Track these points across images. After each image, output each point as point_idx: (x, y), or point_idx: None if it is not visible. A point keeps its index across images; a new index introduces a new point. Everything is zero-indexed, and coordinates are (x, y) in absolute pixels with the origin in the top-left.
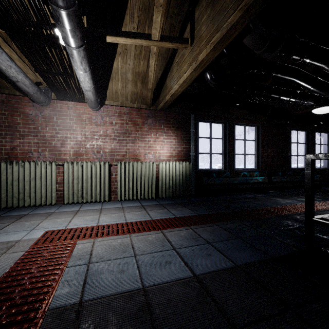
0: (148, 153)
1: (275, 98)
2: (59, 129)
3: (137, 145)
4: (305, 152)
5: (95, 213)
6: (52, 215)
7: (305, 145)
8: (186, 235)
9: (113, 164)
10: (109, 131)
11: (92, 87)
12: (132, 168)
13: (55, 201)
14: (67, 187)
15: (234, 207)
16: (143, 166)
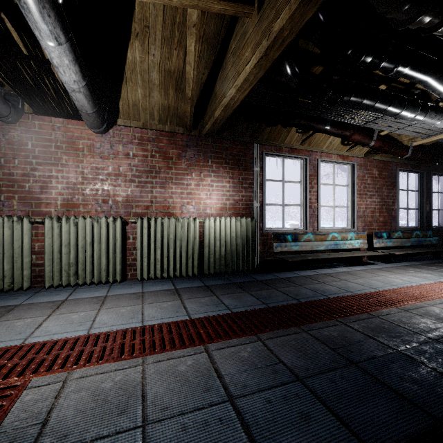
0: (187, 204)
1: (394, 113)
2: (37, 163)
3: (169, 191)
4: (417, 204)
5: (92, 306)
6: (13, 312)
7: (417, 194)
8: (253, 358)
9: (130, 221)
10: (124, 168)
11: (83, 84)
12: (161, 228)
13: (28, 284)
14: (49, 259)
15: (326, 291)
16: (178, 225)
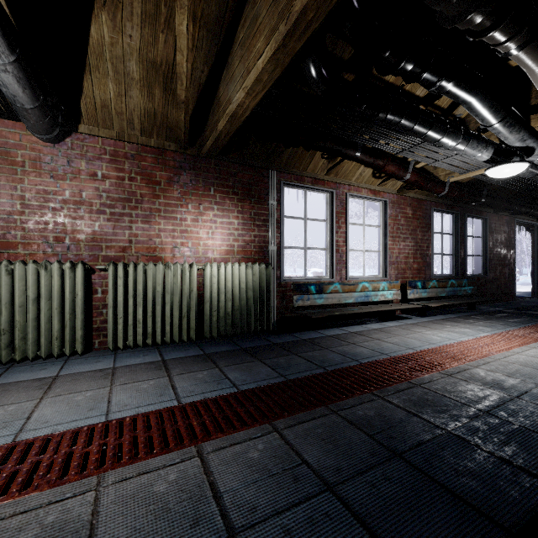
0: (181, 245)
1: (434, 139)
2: None
3: (156, 228)
4: (452, 249)
5: (30, 394)
6: None
7: (452, 238)
8: (266, 460)
9: (98, 267)
10: (88, 194)
11: (10, 58)
12: (144, 278)
13: None
14: None
15: (357, 354)
16: (168, 273)
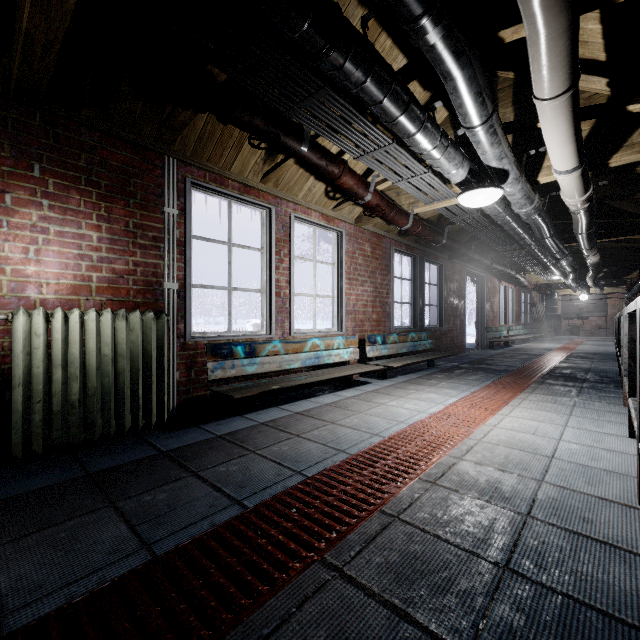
0: None
1: (409, 131)
2: None
3: None
4: (411, 298)
5: None
6: None
7: (411, 284)
8: None
9: None
10: None
11: None
12: None
13: None
14: None
15: (301, 458)
16: None
